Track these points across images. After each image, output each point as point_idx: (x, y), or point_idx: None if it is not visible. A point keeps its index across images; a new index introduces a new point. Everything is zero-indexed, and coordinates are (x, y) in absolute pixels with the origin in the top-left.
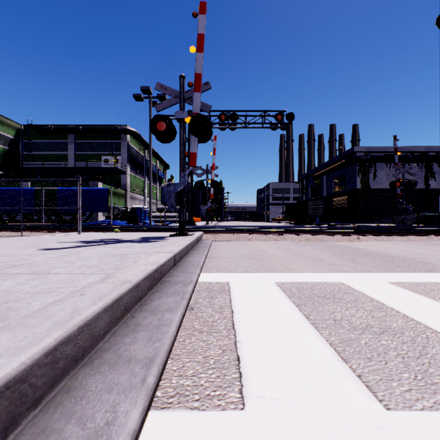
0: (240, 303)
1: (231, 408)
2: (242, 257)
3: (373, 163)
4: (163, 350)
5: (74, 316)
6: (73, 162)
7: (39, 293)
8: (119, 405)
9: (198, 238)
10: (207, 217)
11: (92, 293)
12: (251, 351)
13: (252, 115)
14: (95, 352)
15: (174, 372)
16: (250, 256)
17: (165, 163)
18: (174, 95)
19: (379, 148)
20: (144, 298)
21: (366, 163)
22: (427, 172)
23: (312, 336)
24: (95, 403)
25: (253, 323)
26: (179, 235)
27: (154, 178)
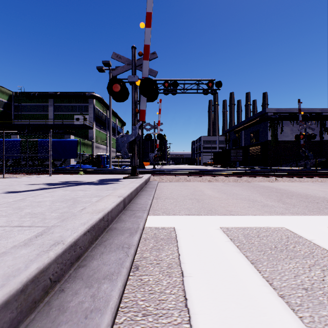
0: (190, 259)
1: None
2: (184, 198)
3: (280, 121)
4: None
5: None
6: (52, 120)
7: None
8: None
9: (146, 180)
10: (154, 162)
11: (0, 270)
12: None
13: (189, 83)
14: None
15: None
16: (191, 197)
17: (122, 121)
18: (127, 63)
19: (285, 110)
20: (84, 254)
21: (275, 121)
22: (321, 127)
23: (292, 325)
24: None
25: (209, 295)
26: (131, 177)
27: (114, 132)
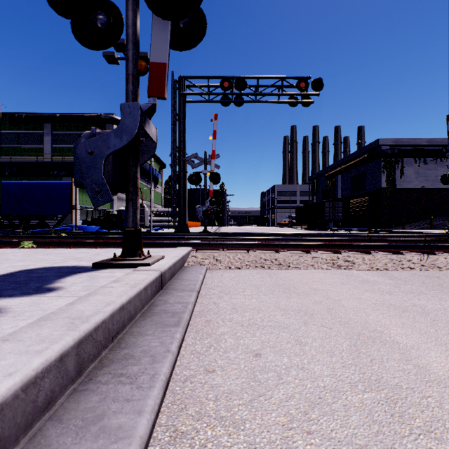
0: None
1: None
2: None
3: (400, 158)
4: None
5: None
6: (50, 157)
7: None
8: None
9: (167, 272)
10: (205, 221)
11: None
12: None
13: (265, 85)
14: None
15: None
16: None
17: (160, 161)
18: None
19: (407, 141)
20: None
21: (393, 158)
22: None
23: None
24: None
25: None
26: (118, 264)
27: (148, 177)
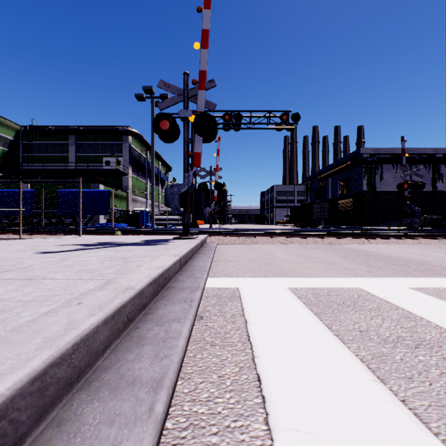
0: (254, 311)
1: (257, 445)
2: (249, 261)
3: (379, 165)
4: (173, 369)
5: (69, 331)
6: (74, 164)
7: (31, 301)
8: (122, 445)
9: (202, 241)
10: (210, 220)
11: (90, 302)
12: (272, 369)
13: (257, 116)
14: (93, 371)
15: (185, 396)
16: (258, 260)
17: (167, 165)
18: (178, 93)
19: (385, 150)
20: (149, 305)
21: (373, 165)
22: (434, 174)
23: (339, 350)
24: (92, 441)
25: (270, 335)
26: (183, 238)
27: (156, 180)
